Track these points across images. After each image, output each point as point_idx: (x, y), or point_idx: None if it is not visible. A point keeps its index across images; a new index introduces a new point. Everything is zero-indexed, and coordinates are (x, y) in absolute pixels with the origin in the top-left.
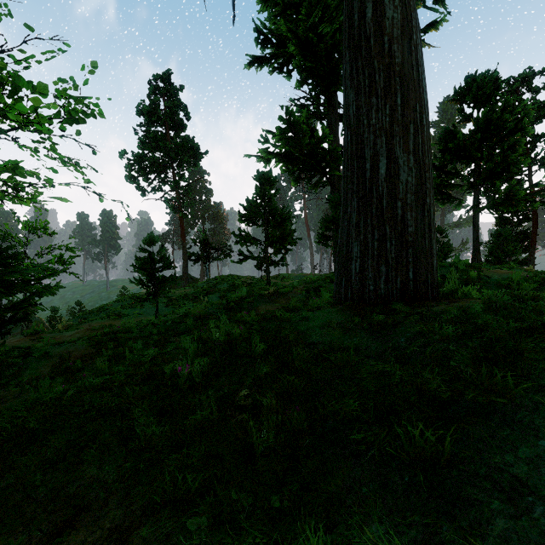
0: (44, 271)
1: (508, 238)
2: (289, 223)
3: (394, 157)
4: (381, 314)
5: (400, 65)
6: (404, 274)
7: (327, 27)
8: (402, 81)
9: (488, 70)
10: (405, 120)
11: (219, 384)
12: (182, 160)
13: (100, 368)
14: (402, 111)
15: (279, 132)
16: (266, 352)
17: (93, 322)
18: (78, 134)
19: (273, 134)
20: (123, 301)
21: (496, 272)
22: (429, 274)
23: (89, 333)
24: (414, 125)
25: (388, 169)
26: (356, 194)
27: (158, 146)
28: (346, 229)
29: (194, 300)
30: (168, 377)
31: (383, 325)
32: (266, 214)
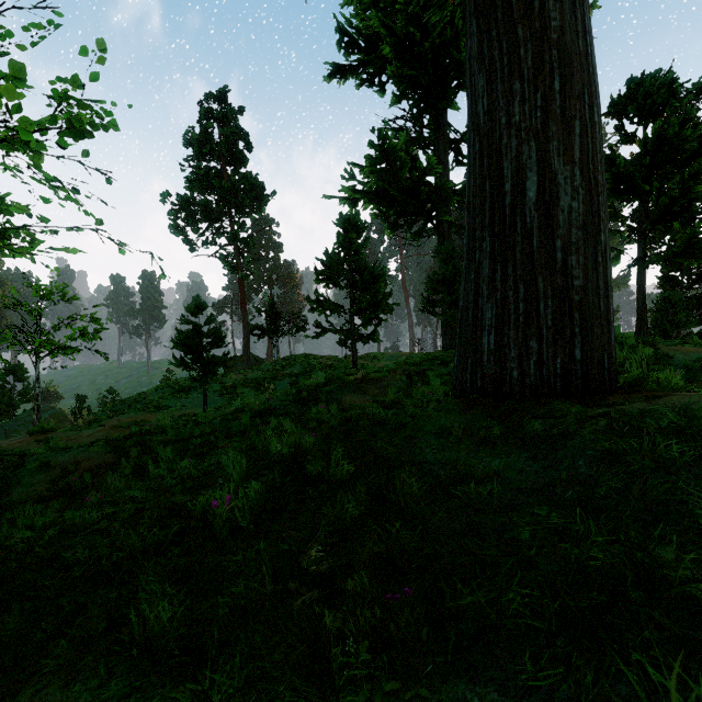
0: (62, 349)
1: (679, 305)
2: (382, 284)
3: (550, 171)
4: (538, 417)
5: (558, 30)
6: (566, 352)
7: (435, 14)
8: (561, 55)
9: (659, 70)
10: (567, 114)
11: (277, 528)
12: (242, 204)
13: (110, 489)
14: (562, 100)
15: (369, 163)
16: (352, 474)
17: (123, 416)
18: (85, 154)
19: (361, 167)
20: (164, 389)
21: (680, 349)
22: (606, 352)
23: (114, 432)
24: (581, 122)
25: (541, 191)
26: (489, 231)
27: (211, 185)
28: (472, 284)
29: (256, 387)
30: (197, 515)
31: (541, 434)
32: (351, 271)
